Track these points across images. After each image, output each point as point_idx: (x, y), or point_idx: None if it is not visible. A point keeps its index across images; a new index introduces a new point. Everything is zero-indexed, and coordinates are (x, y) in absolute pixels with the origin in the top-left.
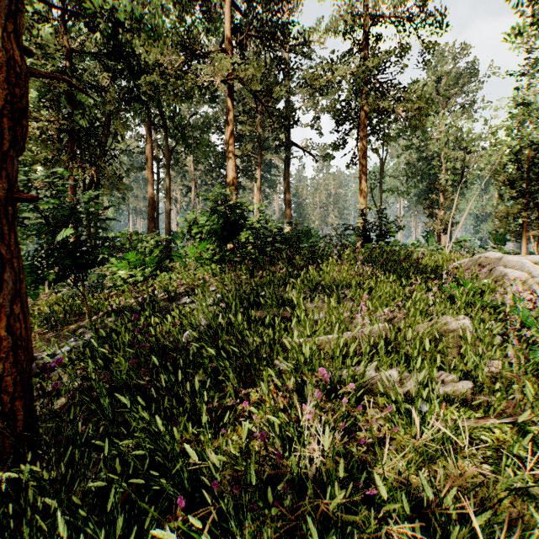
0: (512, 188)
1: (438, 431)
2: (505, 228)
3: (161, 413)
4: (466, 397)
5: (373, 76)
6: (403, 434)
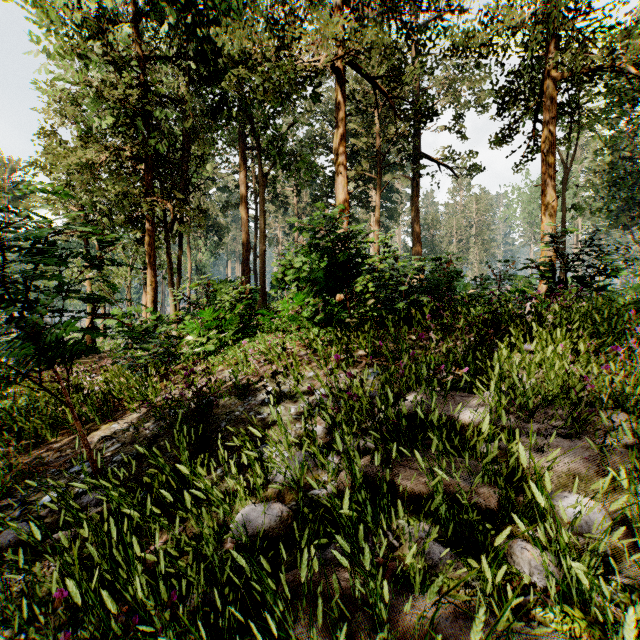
0: None
1: None
2: None
3: None
4: None
5: (566, 21)
6: None
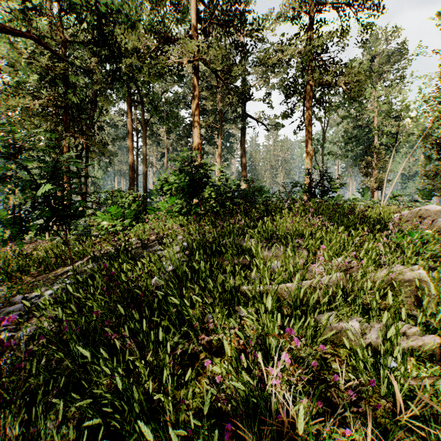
0: (439, 150)
1: (408, 391)
2: (434, 185)
3: (123, 367)
4: (433, 352)
5: (317, 55)
6: (372, 394)
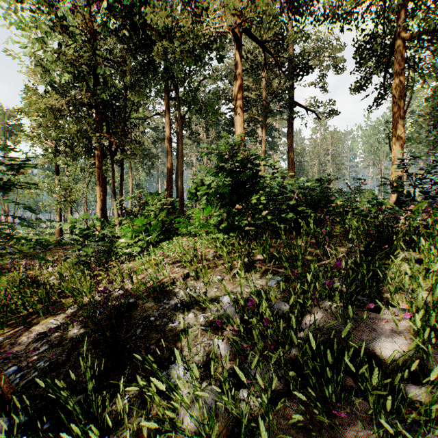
0: None
1: None
2: None
3: None
4: None
5: None
6: None
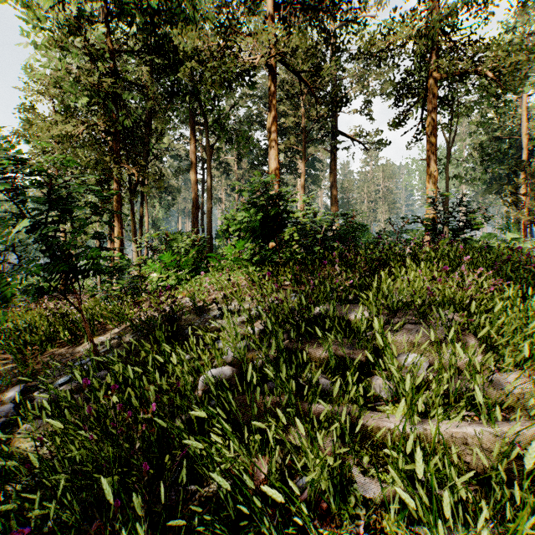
0: None
1: None
2: None
3: None
4: None
5: (445, 34)
6: None
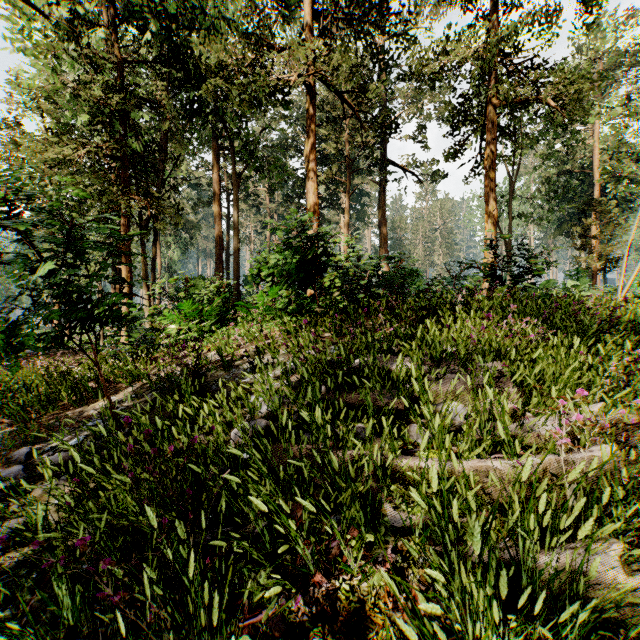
0: None
1: None
2: None
3: None
4: None
5: (505, 56)
6: None
